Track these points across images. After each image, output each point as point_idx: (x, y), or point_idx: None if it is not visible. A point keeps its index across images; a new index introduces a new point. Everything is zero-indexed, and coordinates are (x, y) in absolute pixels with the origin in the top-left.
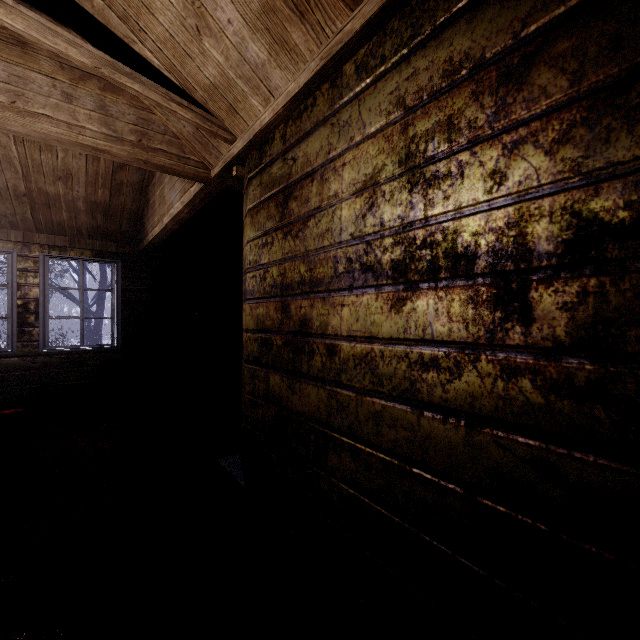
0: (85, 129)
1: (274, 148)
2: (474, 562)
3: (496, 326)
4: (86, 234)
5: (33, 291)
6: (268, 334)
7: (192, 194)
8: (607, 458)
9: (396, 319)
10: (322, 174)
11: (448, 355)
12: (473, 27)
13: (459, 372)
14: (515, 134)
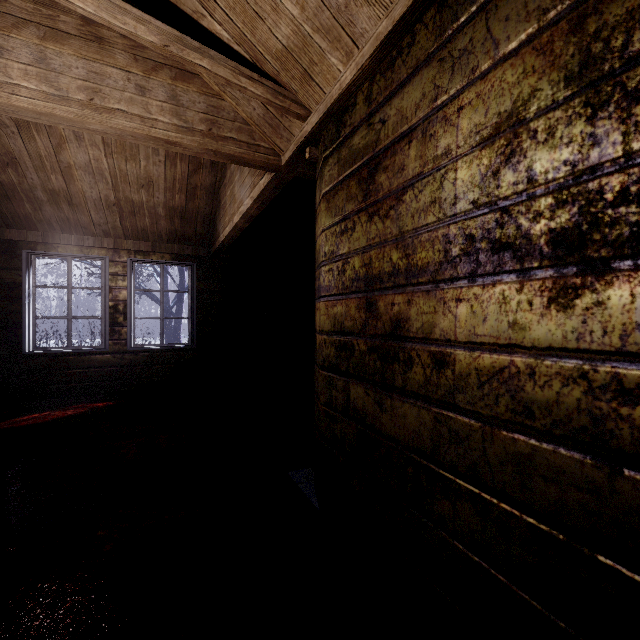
0: (157, 121)
1: (356, 115)
2: None
3: None
4: (166, 239)
5: (122, 293)
6: (348, 337)
7: (261, 187)
8: None
9: (560, 319)
10: (424, 130)
11: None
12: None
13: None
14: None
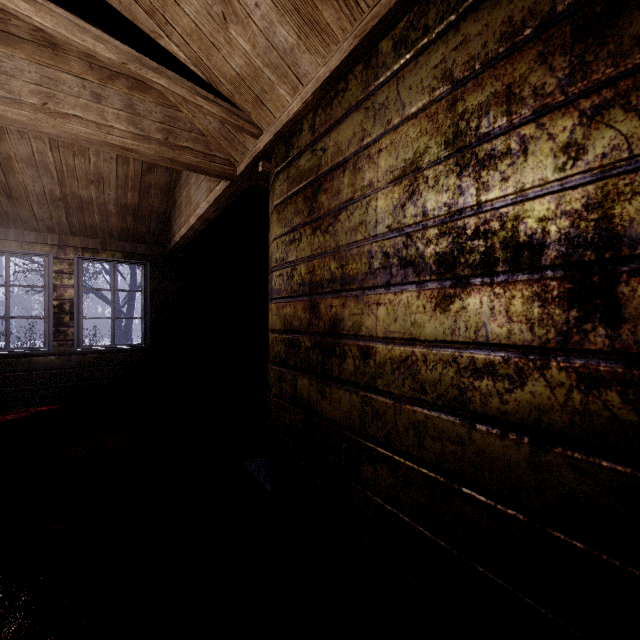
0: (113, 129)
1: (302, 140)
2: (541, 603)
3: (571, 327)
4: (117, 236)
5: (68, 292)
6: (296, 335)
7: (218, 193)
8: None
9: (442, 319)
10: (355, 163)
11: (507, 360)
12: None
13: (521, 380)
14: (597, 97)
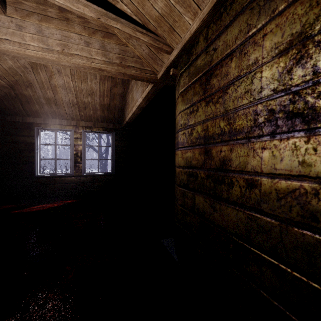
0: (95, 59)
1: (198, 48)
2: None
3: None
4: (100, 120)
5: (79, 147)
6: (194, 169)
7: (147, 91)
8: None
9: None
10: (241, 50)
11: None
12: None
13: None
14: None
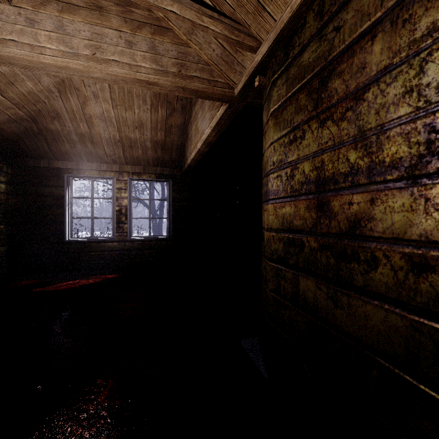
0: (141, 67)
1: (305, 33)
2: None
3: None
4: (152, 163)
5: (124, 201)
6: (297, 234)
7: (218, 117)
8: None
9: None
10: (395, 17)
11: None
12: None
13: None
14: None
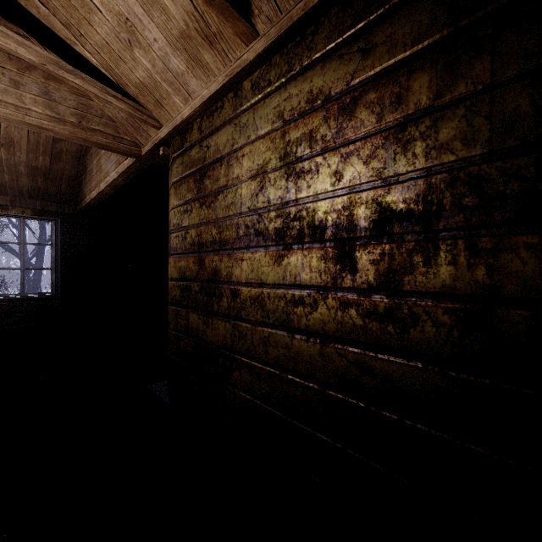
0: (31, 111)
1: (193, 136)
2: (325, 434)
3: (337, 275)
4: (27, 195)
5: None
6: (188, 282)
7: (126, 166)
8: (394, 356)
9: (278, 270)
10: (228, 161)
11: (310, 295)
12: (324, 72)
13: (316, 306)
14: (348, 148)
